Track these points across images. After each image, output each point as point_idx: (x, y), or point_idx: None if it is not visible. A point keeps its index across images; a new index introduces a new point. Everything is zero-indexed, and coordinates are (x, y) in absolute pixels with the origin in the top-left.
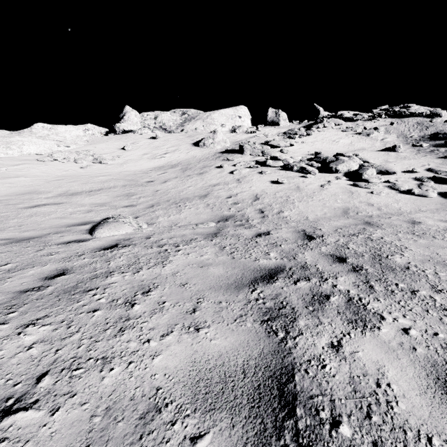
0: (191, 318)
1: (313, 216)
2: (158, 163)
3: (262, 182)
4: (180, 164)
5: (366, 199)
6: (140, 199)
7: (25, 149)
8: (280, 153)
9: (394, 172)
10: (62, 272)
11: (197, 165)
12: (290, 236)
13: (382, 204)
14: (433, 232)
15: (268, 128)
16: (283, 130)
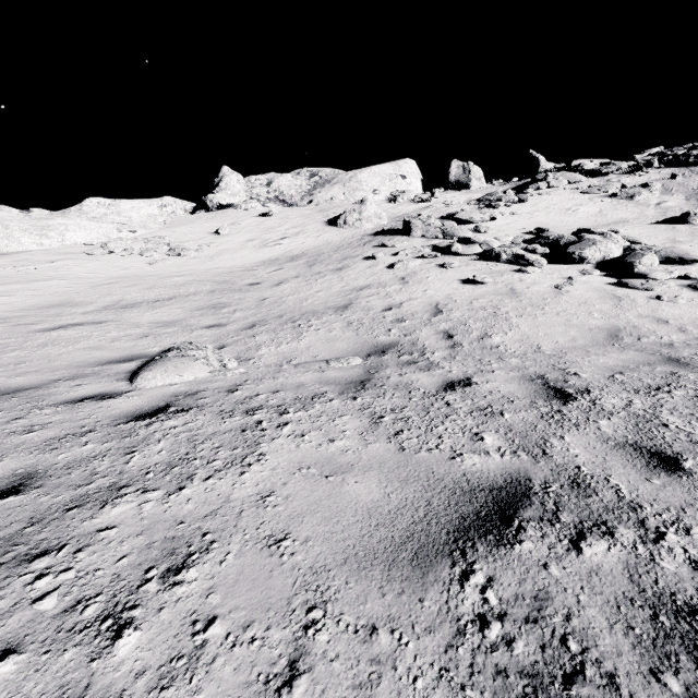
0: None
1: (551, 345)
2: (269, 253)
3: (446, 282)
4: (305, 255)
5: (650, 310)
6: (234, 313)
7: (69, 237)
8: (474, 232)
9: (696, 260)
10: (17, 485)
11: (332, 256)
12: (517, 390)
13: (685, 320)
14: None
15: (451, 194)
16: (476, 195)
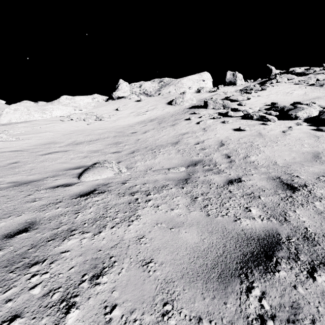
0: None
1: (282, 161)
2: (140, 118)
3: (226, 130)
4: (157, 118)
5: None
6: (125, 146)
7: (54, 113)
8: (239, 105)
9: None
10: (27, 227)
11: (170, 119)
12: (266, 184)
13: None
14: None
15: (227, 87)
16: (239, 87)
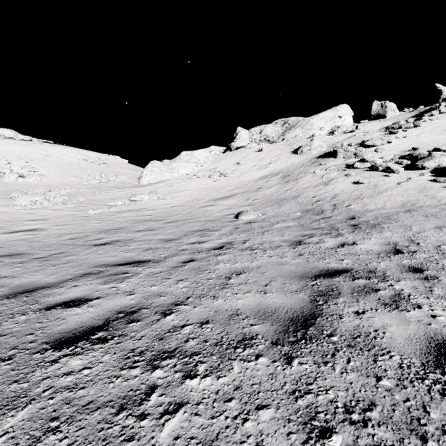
0: (281, 235)
1: (373, 208)
2: (264, 172)
3: (345, 183)
4: (281, 172)
5: (434, 193)
6: (254, 201)
7: (180, 172)
8: (374, 152)
9: None
10: (237, 228)
11: (294, 172)
12: (341, 218)
13: None
14: (442, 214)
15: (371, 124)
16: (388, 123)
